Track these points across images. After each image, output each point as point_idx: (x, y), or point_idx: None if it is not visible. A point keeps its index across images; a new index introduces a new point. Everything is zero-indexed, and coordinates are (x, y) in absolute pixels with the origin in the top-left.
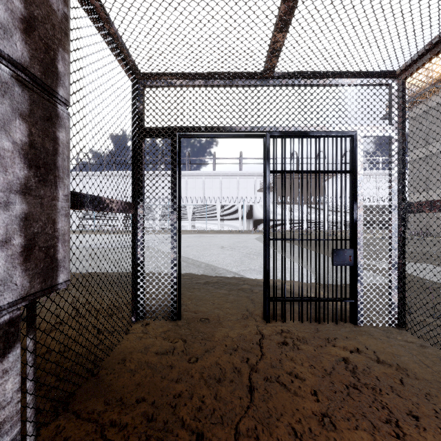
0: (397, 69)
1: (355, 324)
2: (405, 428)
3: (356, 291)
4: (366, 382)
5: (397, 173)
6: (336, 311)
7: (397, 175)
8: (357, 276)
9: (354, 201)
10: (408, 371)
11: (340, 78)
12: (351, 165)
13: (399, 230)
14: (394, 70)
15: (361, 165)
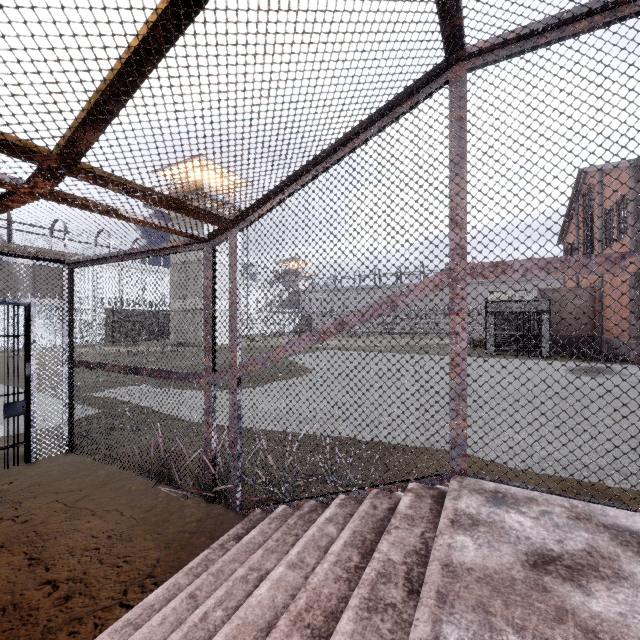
0: (66, 261)
1: (29, 461)
2: (25, 504)
3: (30, 434)
4: (11, 495)
5: (69, 336)
6: (8, 457)
7: (69, 337)
8: (31, 422)
9: (27, 360)
10: (51, 477)
11: (11, 257)
12: (25, 330)
13: (69, 379)
14: (64, 260)
15: (35, 330)
